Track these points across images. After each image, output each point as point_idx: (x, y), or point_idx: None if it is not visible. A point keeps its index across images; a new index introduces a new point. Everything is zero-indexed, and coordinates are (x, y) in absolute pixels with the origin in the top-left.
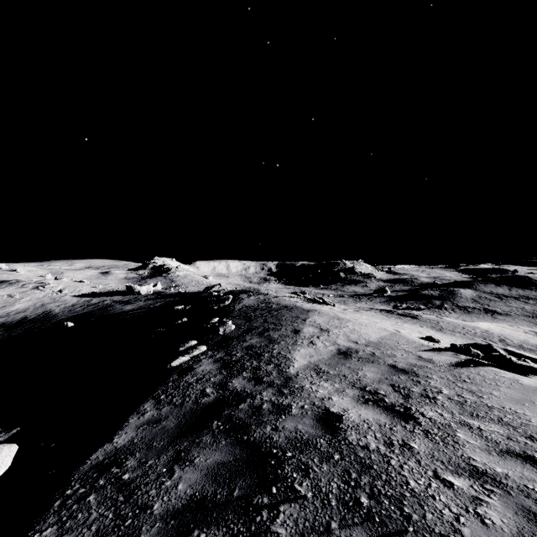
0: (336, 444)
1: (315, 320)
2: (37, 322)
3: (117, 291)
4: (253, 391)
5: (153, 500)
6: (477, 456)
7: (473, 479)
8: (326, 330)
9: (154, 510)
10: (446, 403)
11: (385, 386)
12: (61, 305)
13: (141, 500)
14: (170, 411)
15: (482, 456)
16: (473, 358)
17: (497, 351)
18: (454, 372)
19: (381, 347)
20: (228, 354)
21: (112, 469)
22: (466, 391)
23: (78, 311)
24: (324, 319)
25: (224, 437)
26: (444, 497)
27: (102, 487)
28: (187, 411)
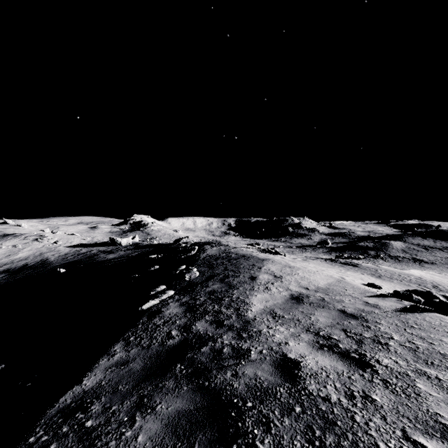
0: (296, 394)
1: (270, 268)
2: (35, 268)
3: (102, 242)
4: (215, 334)
5: None
6: (444, 411)
7: (447, 442)
8: (279, 277)
9: None
10: (399, 349)
11: (337, 331)
12: (56, 254)
13: None
14: (138, 353)
15: None
16: (415, 304)
17: (436, 298)
18: (401, 318)
19: (329, 293)
20: (193, 298)
21: (76, 414)
22: (416, 337)
23: (69, 259)
24: (277, 267)
25: (186, 382)
26: None
27: (64, 436)
28: (153, 353)
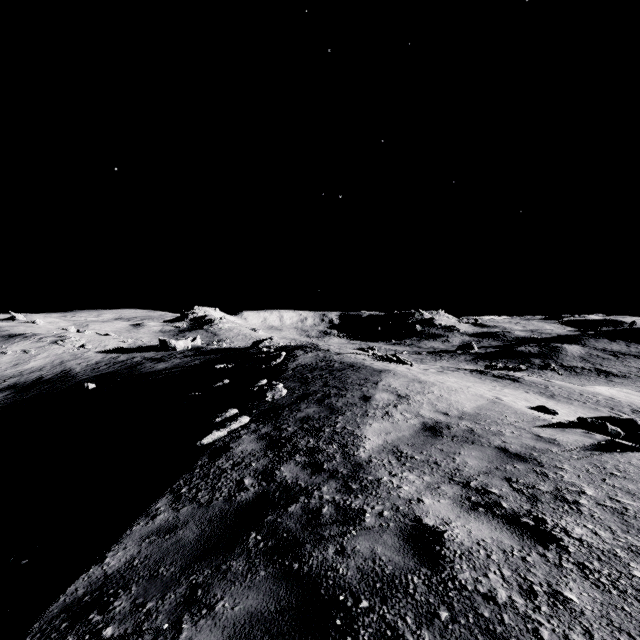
0: (439, 587)
1: (390, 383)
2: (54, 383)
3: (149, 346)
4: (309, 484)
5: None
6: None
7: None
8: (405, 396)
9: None
10: (597, 511)
11: (497, 480)
12: (83, 363)
13: None
14: (192, 513)
15: None
16: (612, 438)
17: None
18: (593, 461)
19: (480, 421)
20: (277, 428)
21: (90, 615)
22: (620, 491)
23: (102, 370)
24: (401, 382)
25: (264, 563)
26: None
27: None
28: (215, 514)
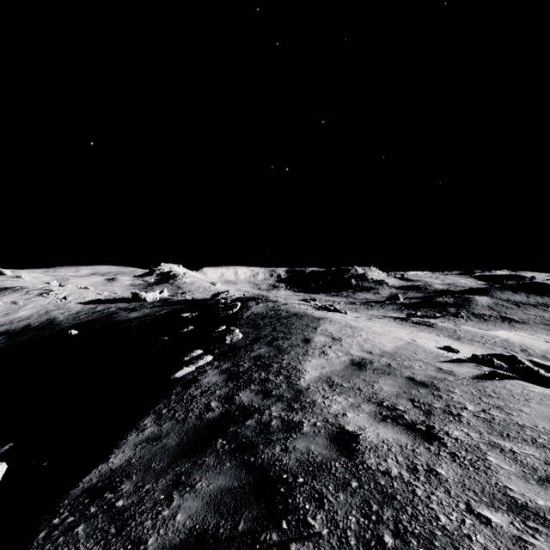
0: (352, 468)
1: (327, 328)
2: (40, 330)
3: (123, 298)
4: (261, 405)
5: (147, 533)
6: (514, 484)
7: (513, 514)
8: (339, 339)
9: (149, 546)
10: (472, 420)
11: (404, 401)
12: (66, 313)
13: (134, 533)
14: (172, 427)
15: (519, 485)
16: (497, 370)
17: (522, 363)
18: (478, 386)
19: (397, 358)
20: (235, 365)
21: (105, 494)
22: (492, 407)
23: (82, 319)
24: (336, 327)
25: (229, 458)
26: (481, 537)
27: (93, 516)
28: (190, 427)
